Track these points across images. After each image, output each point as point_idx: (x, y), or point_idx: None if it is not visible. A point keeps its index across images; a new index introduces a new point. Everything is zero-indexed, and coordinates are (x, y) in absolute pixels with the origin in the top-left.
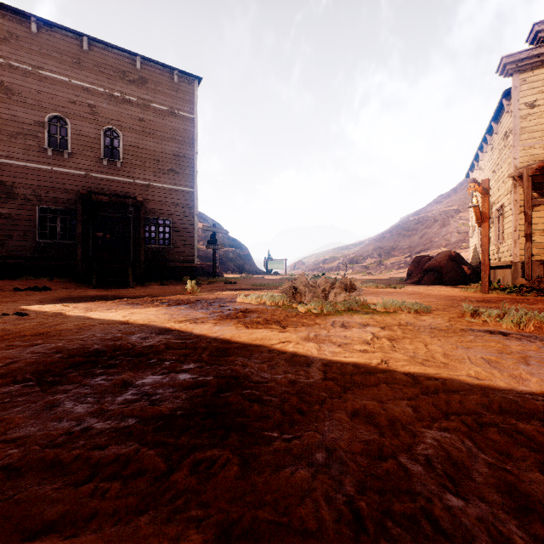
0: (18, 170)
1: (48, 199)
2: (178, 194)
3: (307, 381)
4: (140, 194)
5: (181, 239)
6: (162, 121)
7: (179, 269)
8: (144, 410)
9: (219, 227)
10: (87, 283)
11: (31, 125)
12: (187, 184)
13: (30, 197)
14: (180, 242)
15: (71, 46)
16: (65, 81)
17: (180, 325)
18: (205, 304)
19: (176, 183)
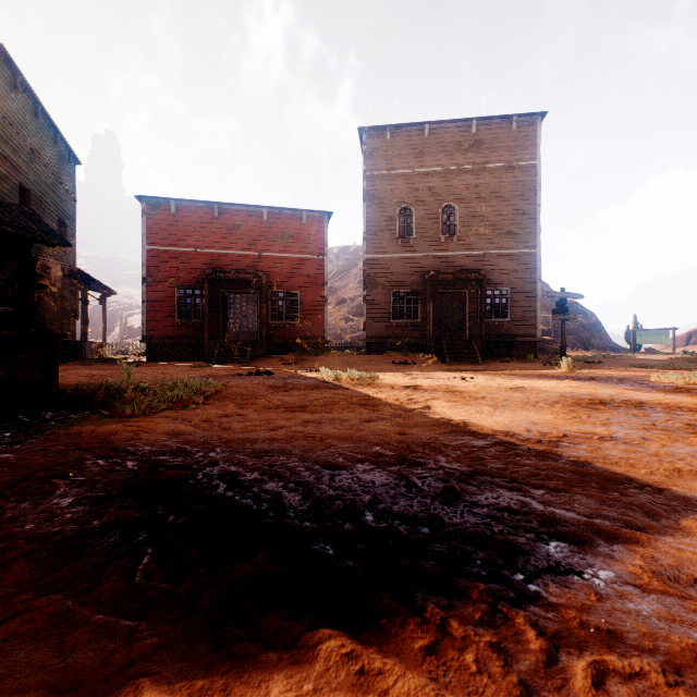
0: (378, 262)
1: (397, 283)
2: (516, 258)
3: None
4: (475, 265)
5: (520, 310)
6: (498, 181)
7: (517, 345)
8: (684, 423)
9: (543, 286)
10: (434, 359)
11: (386, 221)
12: (527, 245)
13: (385, 284)
14: (519, 314)
15: (415, 138)
16: (410, 172)
17: (630, 392)
18: (614, 381)
19: (514, 246)
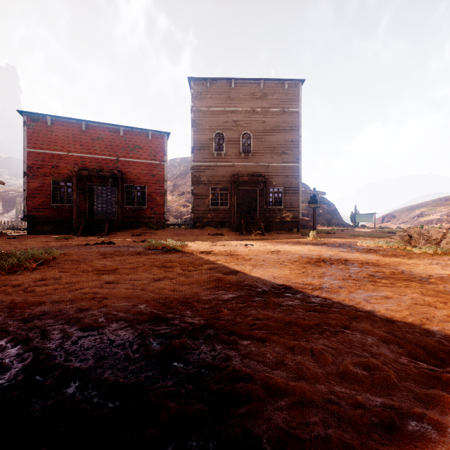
0: (201, 168)
1: (214, 182)
2: (287, 169)
3: (439, 276)
4: (263, 172)
5: (289, 201)
6: (277, 119)
7: (288, 222)
8: (367, 274)
9: (306, 187)
10: (237, 232)
11: (206, 141)
12: (294, 161)
13: (206, 182)
14: (289, 203)
15: (225, 88)
16: (222, 110)
17: (342, 253)
18: (337, 245)
19: (286, 161)
